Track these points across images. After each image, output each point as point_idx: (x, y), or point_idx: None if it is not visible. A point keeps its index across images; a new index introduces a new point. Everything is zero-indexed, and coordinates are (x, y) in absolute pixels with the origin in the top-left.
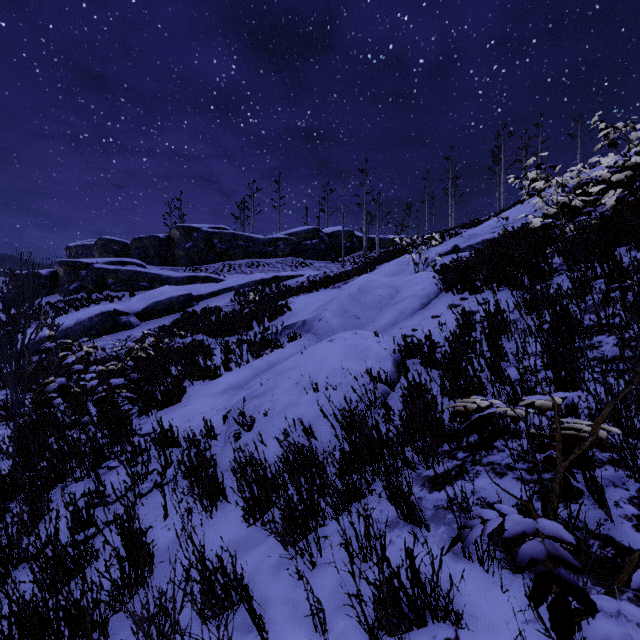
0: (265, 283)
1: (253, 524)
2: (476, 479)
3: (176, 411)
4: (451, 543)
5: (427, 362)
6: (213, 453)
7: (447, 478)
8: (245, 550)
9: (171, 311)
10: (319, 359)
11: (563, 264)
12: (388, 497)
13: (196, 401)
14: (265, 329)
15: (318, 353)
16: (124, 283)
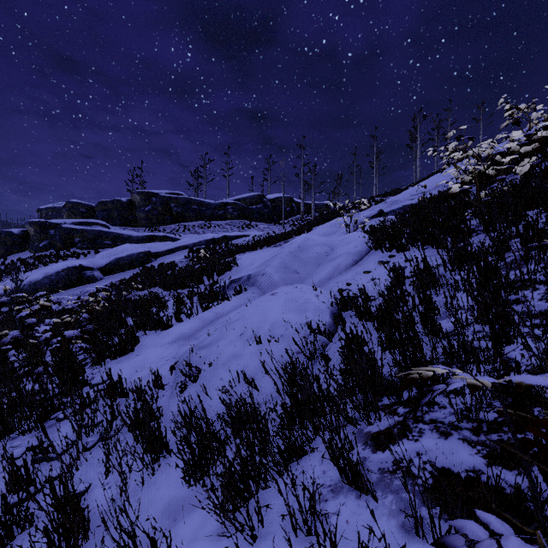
0: (216, 242)
1: (194, 485)
2: (420, 439)
3: (128, 360)
4: None
5: (362, 314)
6: (160, 403)
7: (390, 436)
8: (185, 512)
9: (131, 266)
10: (262, 312)
11: (479, 225)
12: (331, 457)
13: (147, 351)
14: (214, 283)
15: (261, 306)
16: (89, 241)
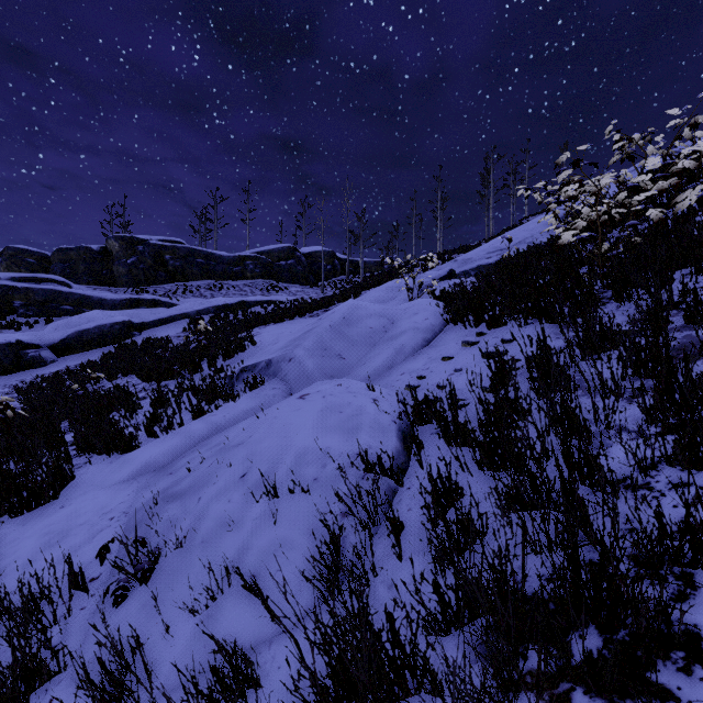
0: (229, 309)
1: None
2: None
3: (41, 519)
4: None
5: (451, 435)
6: (70, 630)
7: None
8: None
9: (102, 343)
10: (282, 431)
11: (603, 291)
12: None
13: (82, 497)
14: (217, 371)
15: (282, 419)
16: (38, 306)
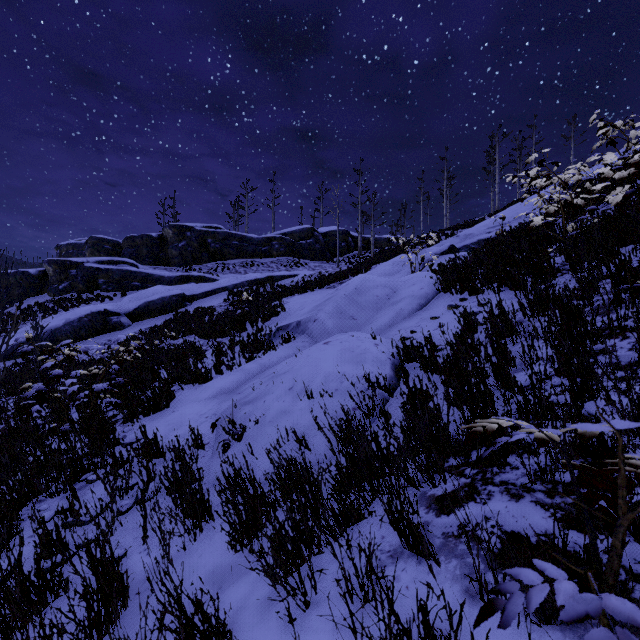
0: (259, 283)
1: (240, 550)
2: (489, 501)
3: (163, 417)
4: (482, 614)
5: (428, 366)
6: (200, 465)
7: (456, 499)
8: (231, 580)
9: (163, 311)
10: (314, 363)
11: (565, 264)
12: (391, 521)
13: (185, 407)
14: (258, 330)
15: (313, 356)
16: (115, 283)
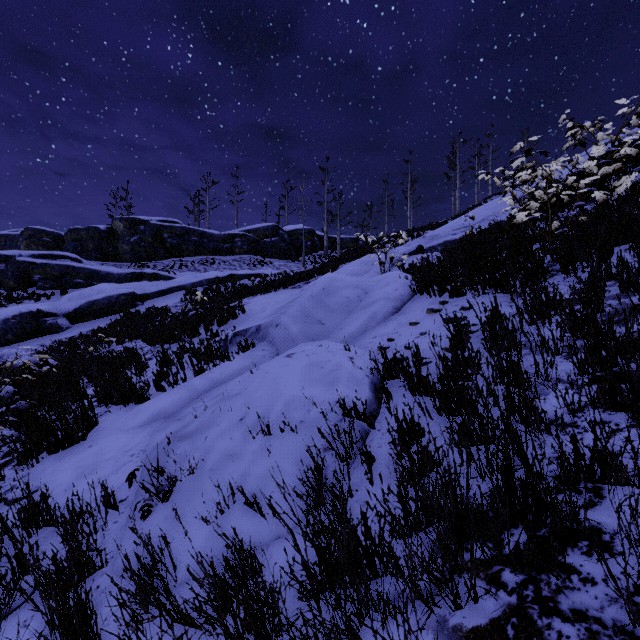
0: (220, 282)
1: None
2: None
3: (74, 456)
4: None
5: (415, 387)
6: (107, 538)
7: None
8: None
9: (110, 312)
10: (273, 383)
11: (552, 264)
12: None
13: (106, 439)
14: (213, 335)
15: (272, 374)
16: (54, 279)
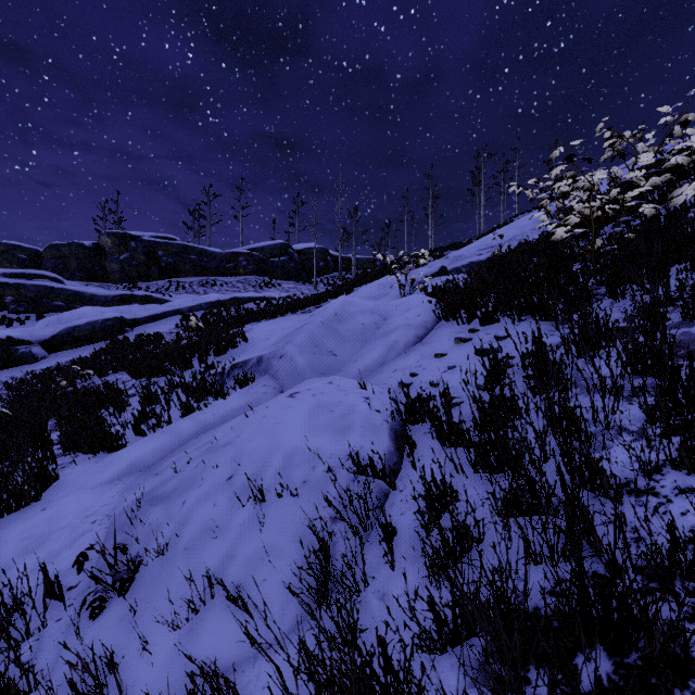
0: (222, 305)
1: None
2: None
3: (21, 523)
4: None
5: (445, 435)
6: (44, 645)
7: None
8: None
9: (94, 339)
10: (271, 431)
11: (596, 287)
12: None
13: (65, 499)
14: (208, 367)
15: (270, 418)
16: (29, 302)
